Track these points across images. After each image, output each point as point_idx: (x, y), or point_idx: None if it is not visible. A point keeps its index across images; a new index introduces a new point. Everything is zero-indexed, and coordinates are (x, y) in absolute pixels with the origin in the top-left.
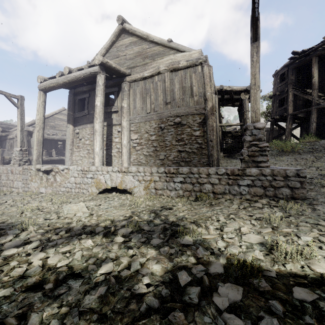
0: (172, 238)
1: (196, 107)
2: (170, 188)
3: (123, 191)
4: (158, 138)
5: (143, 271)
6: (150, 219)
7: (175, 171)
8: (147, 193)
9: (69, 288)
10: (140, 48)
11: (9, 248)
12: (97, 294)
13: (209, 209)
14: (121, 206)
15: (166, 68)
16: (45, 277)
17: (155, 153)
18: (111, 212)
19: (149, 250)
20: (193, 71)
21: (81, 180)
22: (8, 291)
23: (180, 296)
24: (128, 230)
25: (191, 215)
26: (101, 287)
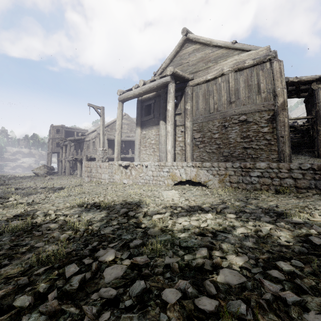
0: (279, 219)
1: (264, 104)
2: (246, 182)
3: (194, 184)
4: (221, 136)
5: (275, 234)
6: (243, 205)
7: (252, 166)
8: (222, 186)
9: (226, 237)
10: (203, 54)
11: (152, 214)
12: (251, 242)
13: (299, 201)
14: (204, 195)
15: (230, 69)
16: (200, 230)
17: (218, 150)
18: (200, 198)
19: (264, 223)
20: (260, 68)
21: (158, 173)
22: (187, 234)
23: (320, 249)
24: (232, 211)
25: (282, 204)
26: (249, 239)
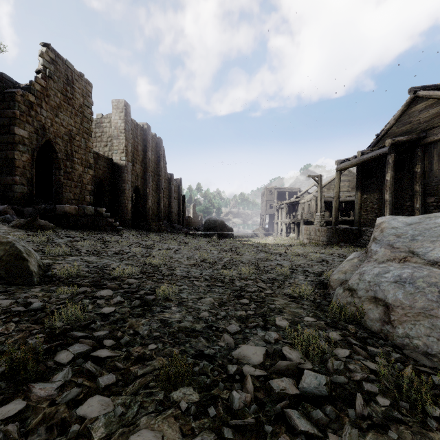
0: None
1: None
2: None
3: None
4: None
5: None
6: None
7: None
8: None
9: None
10: (438, 109)
11: None
12: None
13: None
14: None
15: None
16: None
17: None
18: None
19: None
20: None
21: None
22: None
23: None
24: None
25: None
26: None
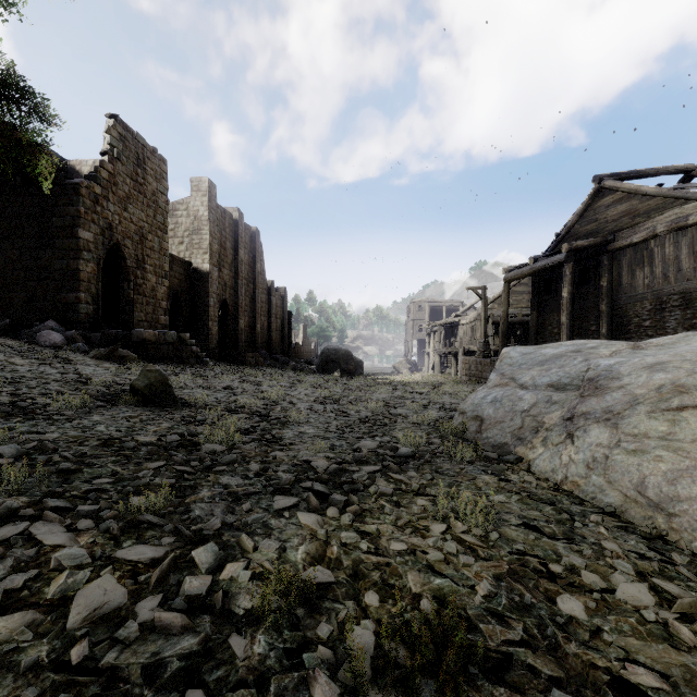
0: None
1: None
2: None
3: None
4: (655, 324)
5: None
6: None
7: None
8: None
9: None
10: (627, 206)
11: None
12: None
13: None
14: None
15: (665, 229)
16: None
17: None
18: None
19: None
20: None
21: None
22: None
23: None
24: None
25: None
26: None
